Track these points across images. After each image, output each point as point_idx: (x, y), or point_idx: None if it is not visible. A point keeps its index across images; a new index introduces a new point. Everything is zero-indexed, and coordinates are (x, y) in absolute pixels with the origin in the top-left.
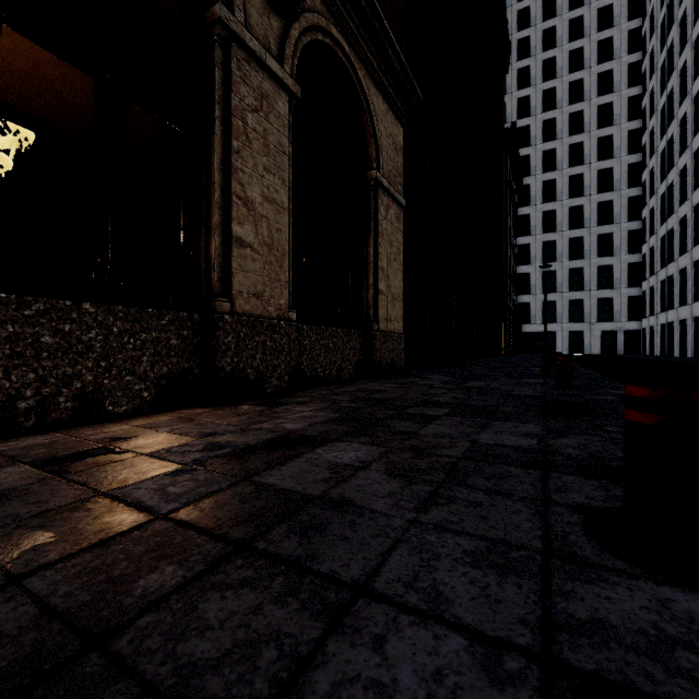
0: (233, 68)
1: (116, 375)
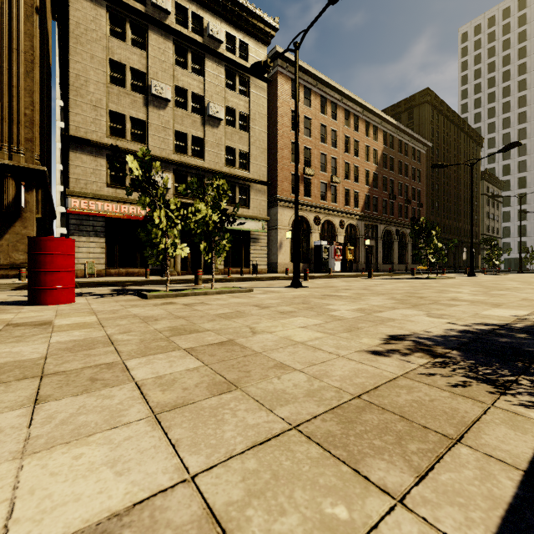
0: (408, 245)
1: (403, 269)
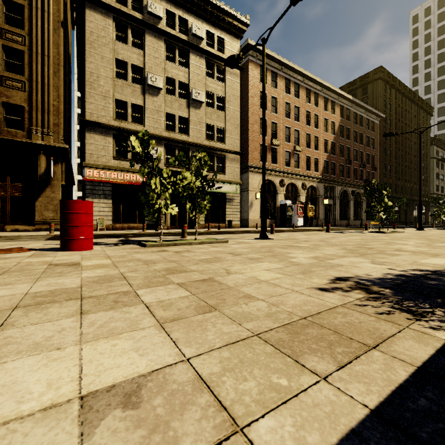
0: (363, 203)
1: (358, 224)
